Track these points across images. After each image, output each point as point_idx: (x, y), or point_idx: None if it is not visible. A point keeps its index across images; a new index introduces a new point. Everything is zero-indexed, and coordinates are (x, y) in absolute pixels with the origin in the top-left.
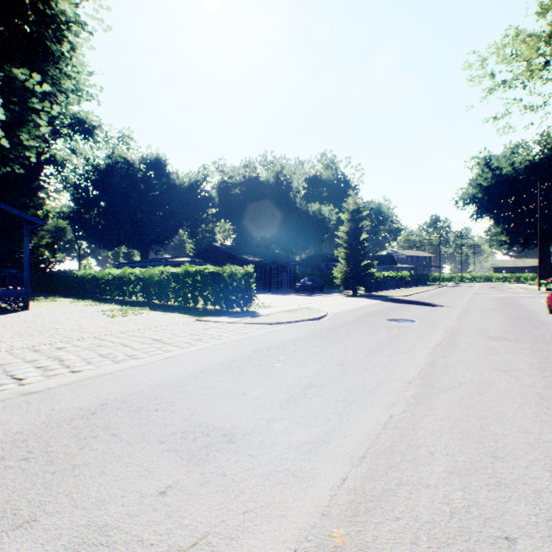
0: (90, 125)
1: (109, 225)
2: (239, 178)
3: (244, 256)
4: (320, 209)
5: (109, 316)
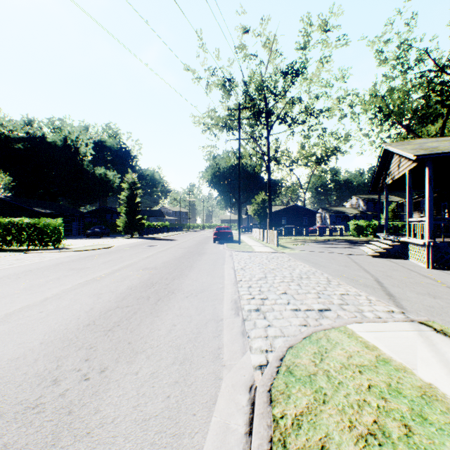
0: None
1: None
2: (21, 133)
3: (35, 208)
4: (106, 173)
5: None
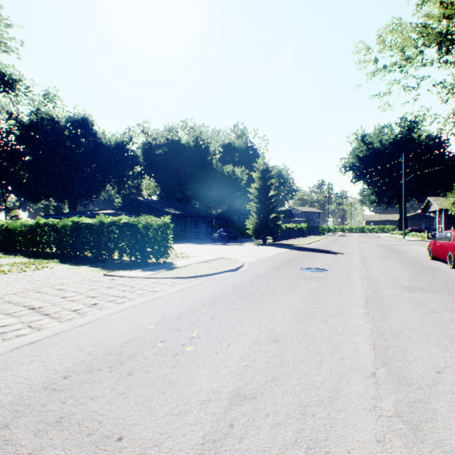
0: (9, 78)
1: (34, 179)
2: (162, 140)
3: (166, 209)
4: (233, 170)
5: (1, 272)
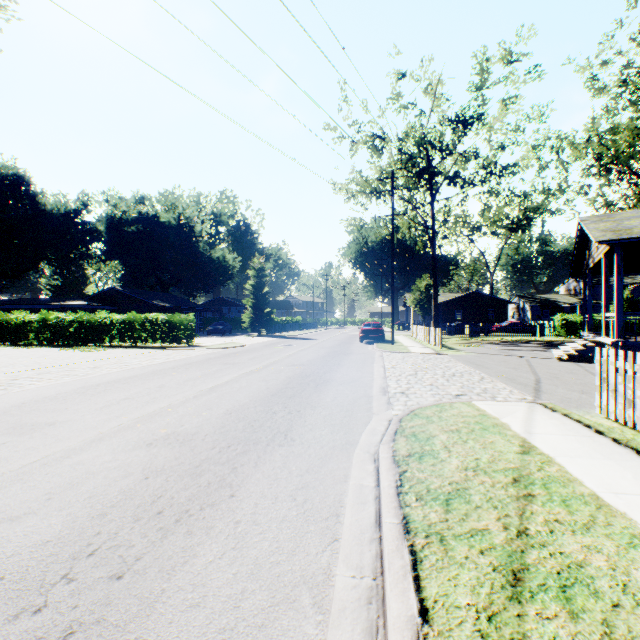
0: None
1: None
2: (133, 213)
3: (154, 301)
4: (224, 255)
5: (86, 351)
